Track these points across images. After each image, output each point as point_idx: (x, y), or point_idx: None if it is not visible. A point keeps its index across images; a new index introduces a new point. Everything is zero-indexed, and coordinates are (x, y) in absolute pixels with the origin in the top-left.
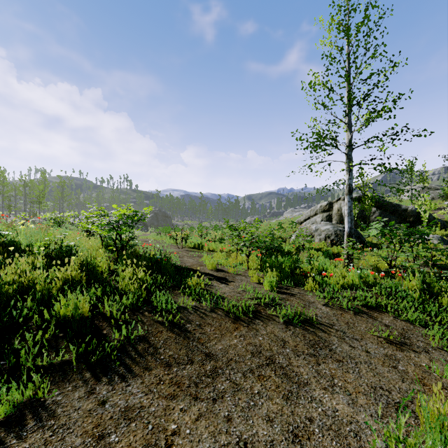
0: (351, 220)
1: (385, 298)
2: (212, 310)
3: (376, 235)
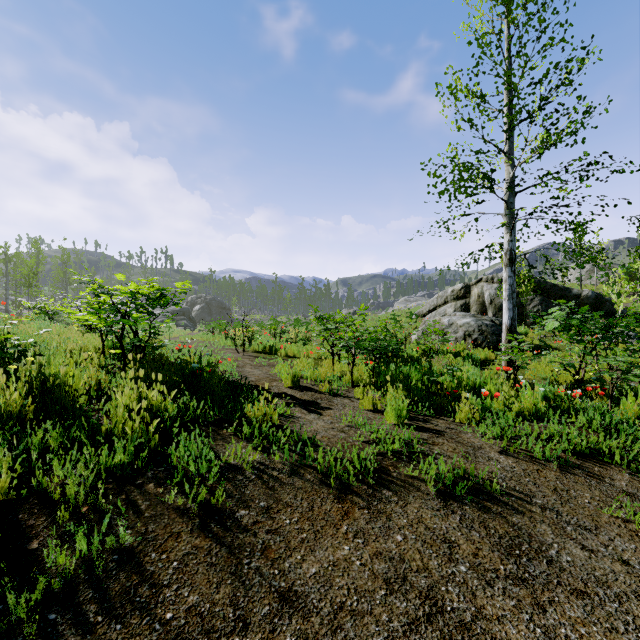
0: (514, 307)
1: (603, 437)
2: (293, 471)
3: (557, 330)
